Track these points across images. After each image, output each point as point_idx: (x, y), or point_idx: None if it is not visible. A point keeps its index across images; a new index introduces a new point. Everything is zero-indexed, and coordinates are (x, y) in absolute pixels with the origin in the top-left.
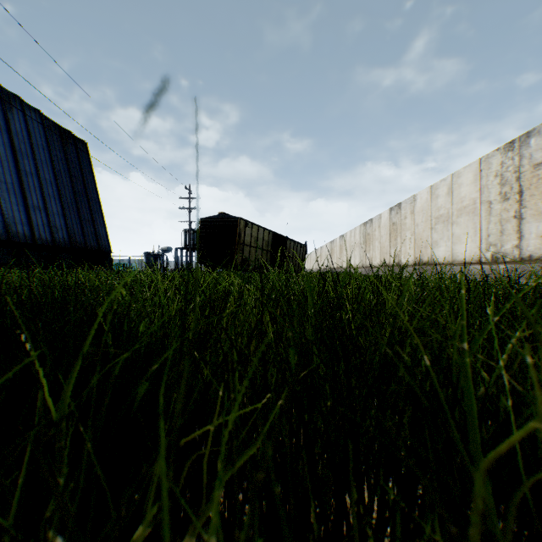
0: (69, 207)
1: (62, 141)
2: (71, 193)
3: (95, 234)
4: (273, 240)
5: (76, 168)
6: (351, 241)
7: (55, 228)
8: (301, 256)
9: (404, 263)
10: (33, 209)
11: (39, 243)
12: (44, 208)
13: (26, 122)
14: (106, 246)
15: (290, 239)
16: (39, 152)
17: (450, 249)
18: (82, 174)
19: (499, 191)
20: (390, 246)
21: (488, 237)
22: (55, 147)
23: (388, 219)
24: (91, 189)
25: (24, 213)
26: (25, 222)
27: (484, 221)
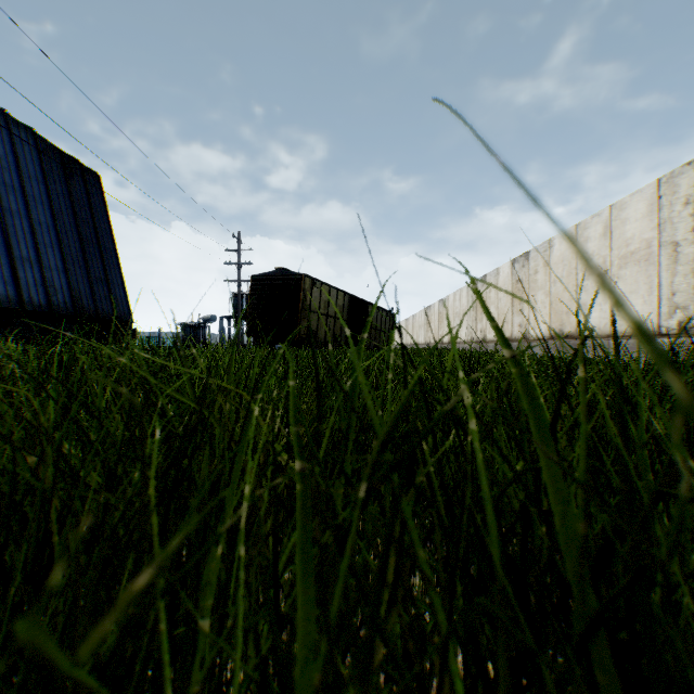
0: (73, 261)
1: (64, 171)
2: (76, 242)
3: (110, 297)
4: (349, 305)
5: (84, 208)
6: (456, 307)
7: (53, 288)
8: (386, 327)
9: (534, 336)
10: (21, 262)
11: (29, 309)
12: (37, 261)
13: (13, 144)
14: (125, 314)
15: (372, 304)
16: (31, 184)
17: (608, 315)
18: (93, 217)
19: (692, 226)
20: (513, 312)
21: (672, 296)
22: (54, 179)
23: (509, 275)
24: (106, 237)
25: (8, 268)
26: (9, 279)
27: (666, 272)
